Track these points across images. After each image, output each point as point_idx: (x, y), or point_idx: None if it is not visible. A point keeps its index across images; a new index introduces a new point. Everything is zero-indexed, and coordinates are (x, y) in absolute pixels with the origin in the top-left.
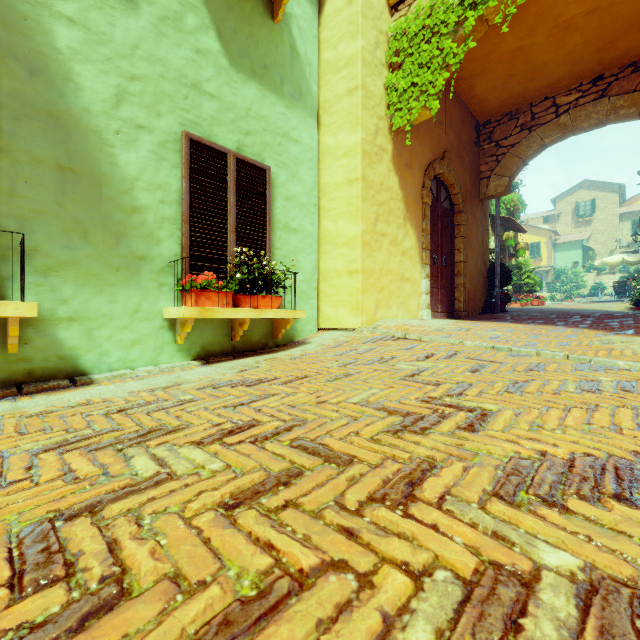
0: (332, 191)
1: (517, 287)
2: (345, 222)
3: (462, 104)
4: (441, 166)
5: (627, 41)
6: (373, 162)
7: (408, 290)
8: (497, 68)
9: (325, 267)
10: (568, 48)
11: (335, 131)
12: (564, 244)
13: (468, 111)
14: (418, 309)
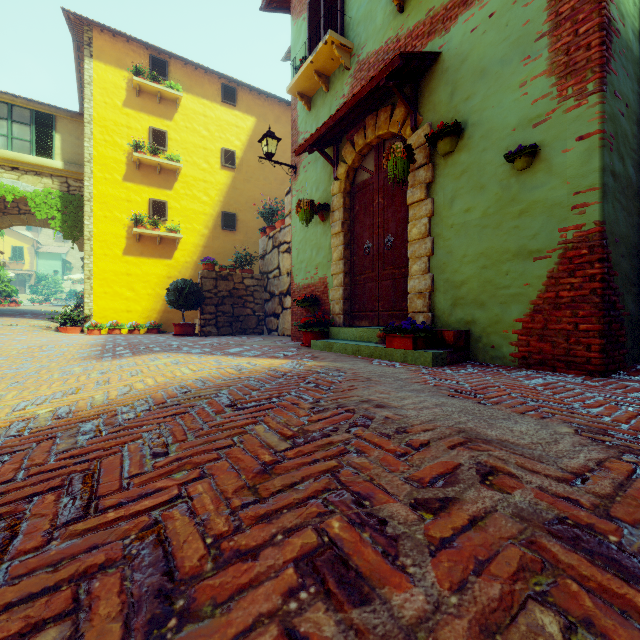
0: None
1: None
2: None
3: None
4: None
5: None
6: None
7: None
8: None
9: None
10: None
11: None
12: (47, 254)
13: None
14: None
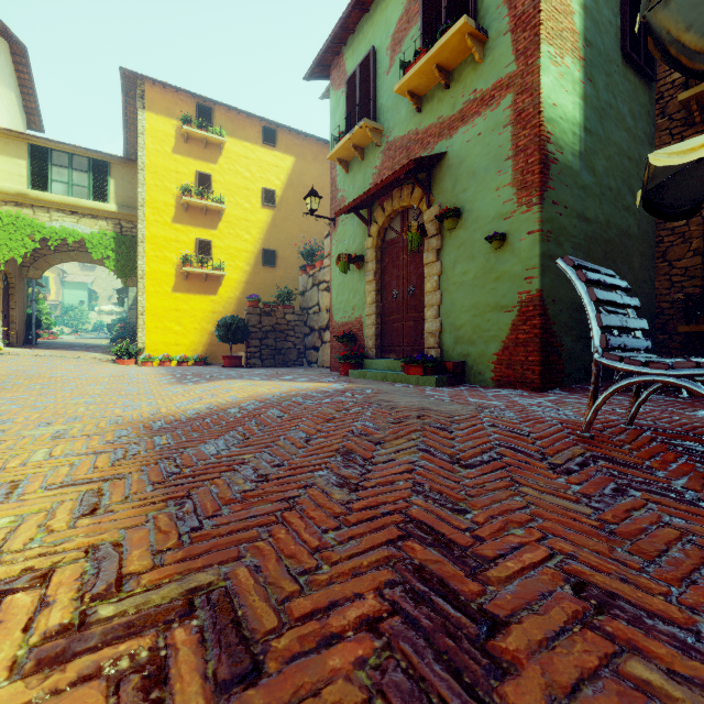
0: None
1: None
2: None
3: None
4: (7, 266)
5: None
6: None
7: None
8: None
9: None
10: None
11: None
12: (72, 283)
13: None
14: None
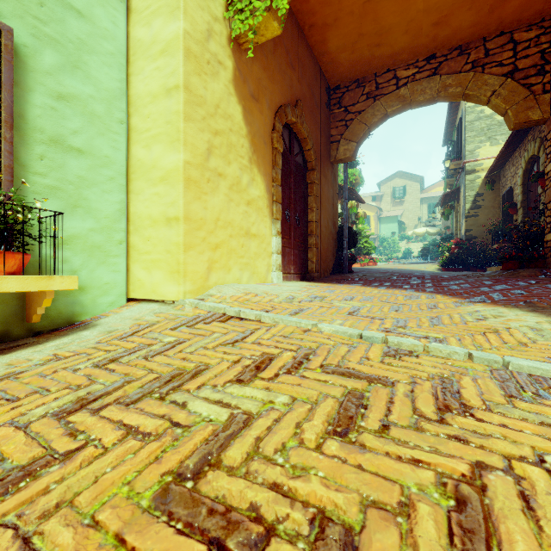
0: (145, 104)
1: (357, 250)
2: (162, 148)
3: (315, 59)
4: (294, 113)
5: (458, 19)
6: (204, 72)
7: (255, 248)
8: (348, 21)
9: (137, 212)
10: (412, 13)
11: (149, 19)
12: (386, 218)
13: (320, 70)
14: (268, 271)
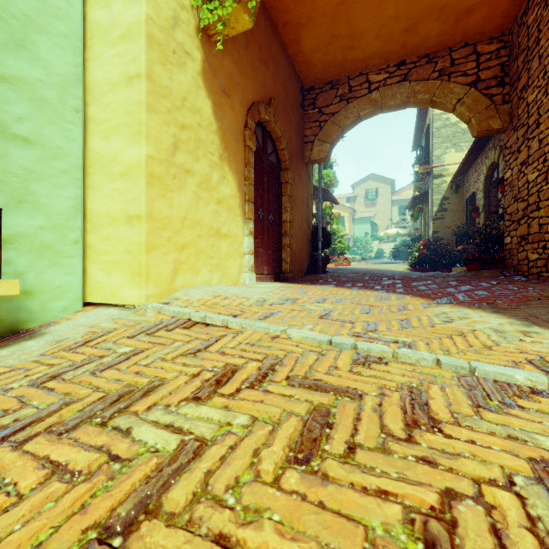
0: (104, 92)
1: (332, 250)
2: (122, 141)
3: (289, 58)
4: (267, 112)
5: (426, 28)
6: (169, 61)
7: (226, 249)
8: (322, 22)
9: (94, 209)
10: (383, 19)
11: (108, 0)
12: (359, 219)
13: (294, 69)
14: (240, 272)
